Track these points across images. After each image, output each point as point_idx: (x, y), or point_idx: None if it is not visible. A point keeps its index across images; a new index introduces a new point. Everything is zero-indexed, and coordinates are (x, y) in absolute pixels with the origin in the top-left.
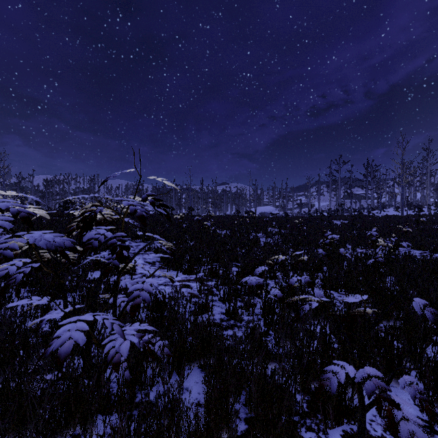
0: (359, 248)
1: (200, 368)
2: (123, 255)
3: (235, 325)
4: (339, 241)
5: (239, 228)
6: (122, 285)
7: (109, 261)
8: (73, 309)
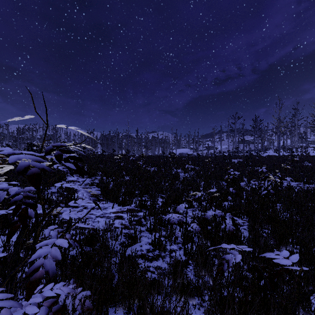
0: (252, 181)
1: (124, 310)
2: (27, 215)
3: (159, 255)
4: (238, 175)
5: (164, 166)
6: (45, 234)
7: (17, 219)
8: (3, 253)
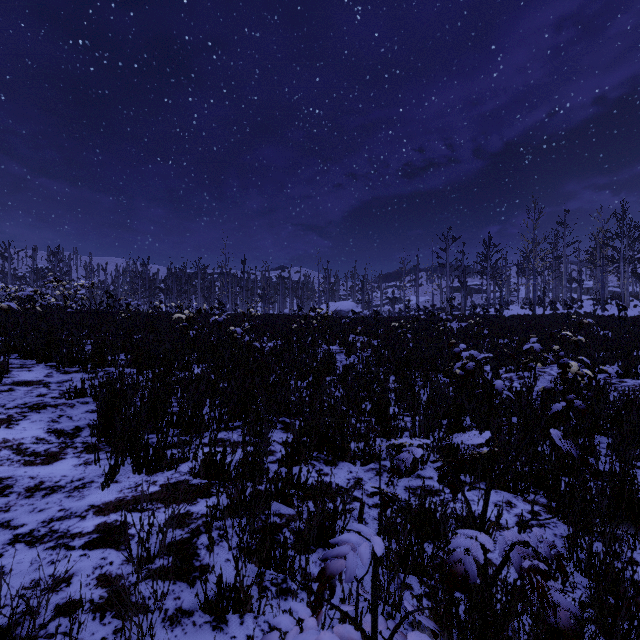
0: (503, 371)
1: None
2: None
3: None
4: (473, 359)
5: (299, 337)
6: None
7: None
8: None
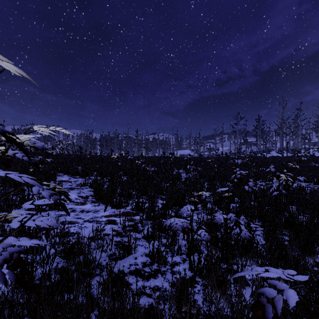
0: (259, 181)
1: None
2: None
3: (158, 271)
4: (244, 175)
5: (164, 166)
6: None
7: None
8: None
